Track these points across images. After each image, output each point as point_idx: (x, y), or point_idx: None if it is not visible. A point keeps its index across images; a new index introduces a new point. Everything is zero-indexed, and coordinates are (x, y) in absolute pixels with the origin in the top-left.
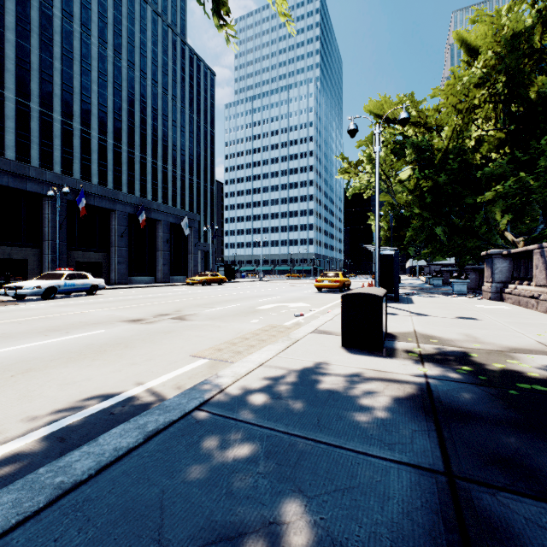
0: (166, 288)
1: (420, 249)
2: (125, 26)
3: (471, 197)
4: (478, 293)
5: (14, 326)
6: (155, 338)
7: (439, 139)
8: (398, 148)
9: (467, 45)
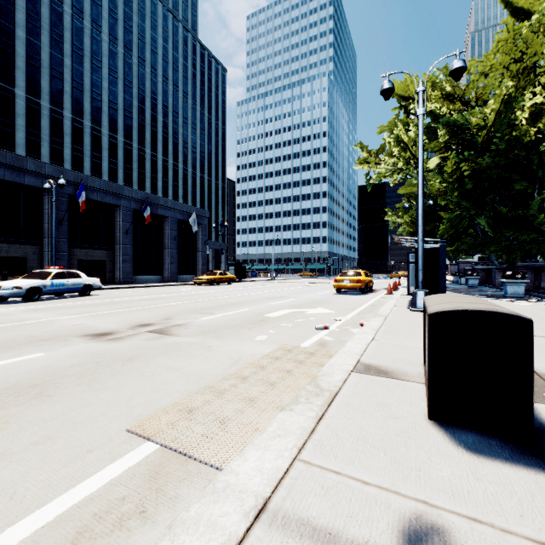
0: (170, 288)
1: (448, 245)
2: (135, 22)
3: (519, 182)
4: (535, 296)
5: None
6: (100, 374)
7: (482, 114)
8: (426, 131)
9: (514, 4)
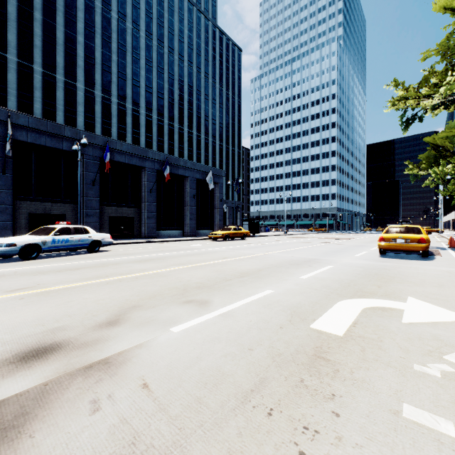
0: (185, 243)
1: None
2: (166, 18)
3: None
4: None
5: None
6: None
7: None
8: None
9: None
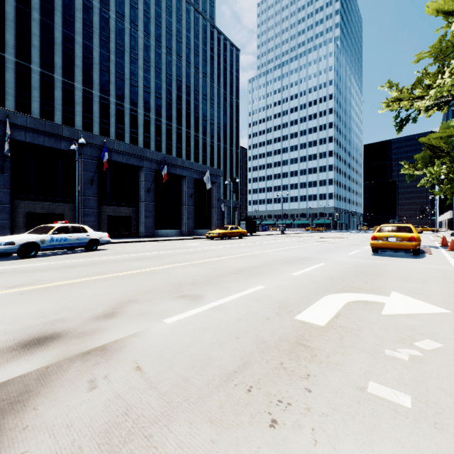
0: (182, 242)
1: None
2: (164, 18)
3: None
4: None
5: None
6: None
7: None
8: None
9: None
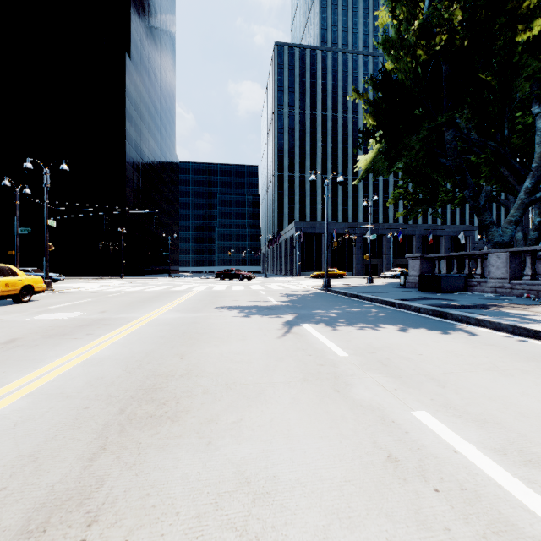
0: None
1: None
2: None
3: None
4: None
5: (396, 281)
6: None
7: None
8: None
9: None
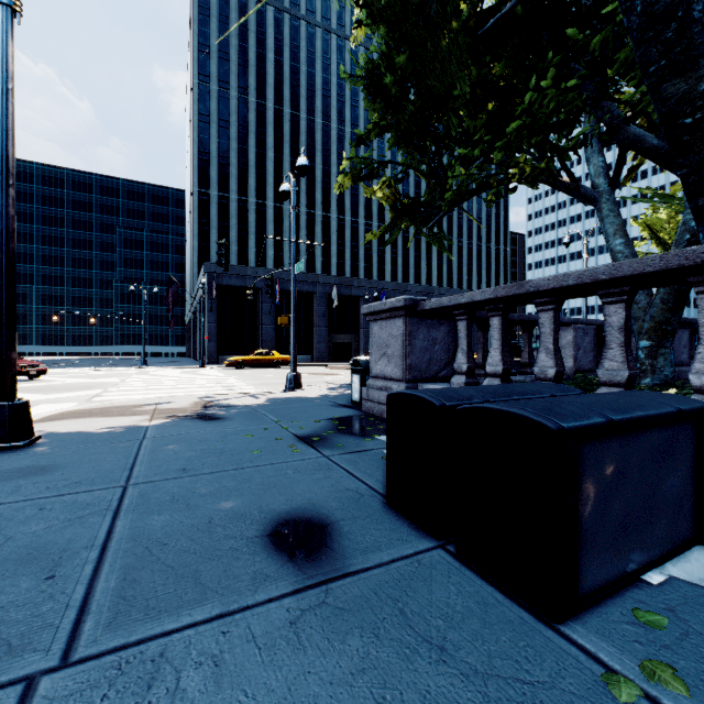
0: None
1: None
2: None
3: None
4: None
5: None
6: None
7: None
8: None
9: None
